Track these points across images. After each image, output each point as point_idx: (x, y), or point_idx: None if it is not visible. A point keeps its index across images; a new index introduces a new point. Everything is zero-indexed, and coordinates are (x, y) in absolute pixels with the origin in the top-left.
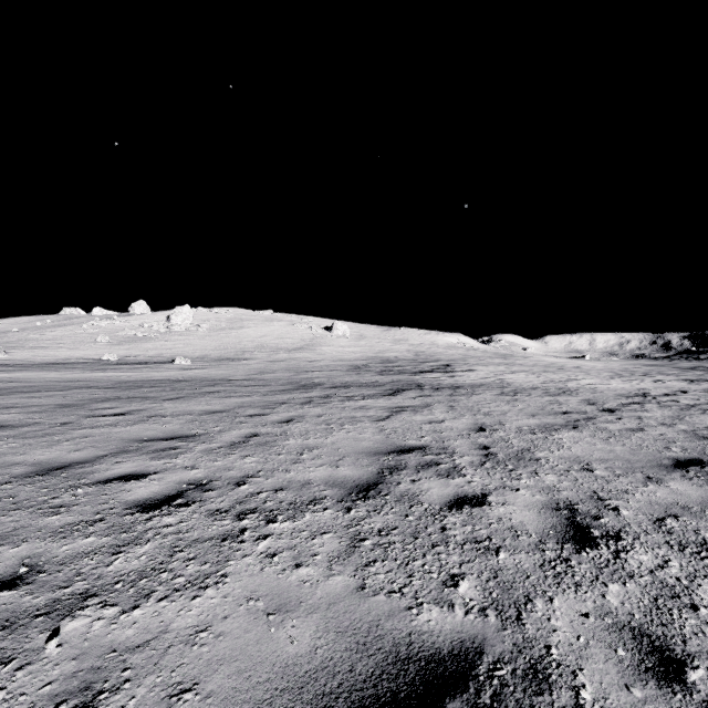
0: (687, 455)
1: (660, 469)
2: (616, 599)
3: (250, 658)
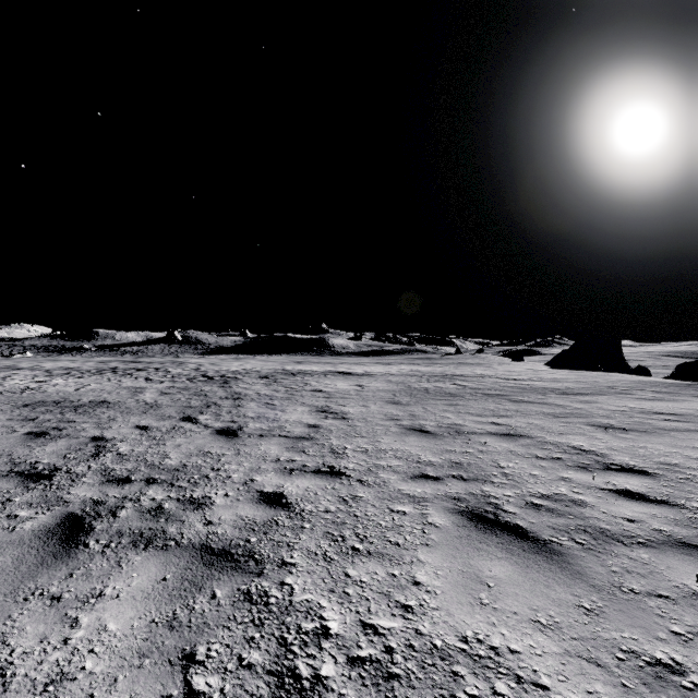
0: (23, 388)
1: (21, 391)
2: (42, 399)
3: (3, 408)
